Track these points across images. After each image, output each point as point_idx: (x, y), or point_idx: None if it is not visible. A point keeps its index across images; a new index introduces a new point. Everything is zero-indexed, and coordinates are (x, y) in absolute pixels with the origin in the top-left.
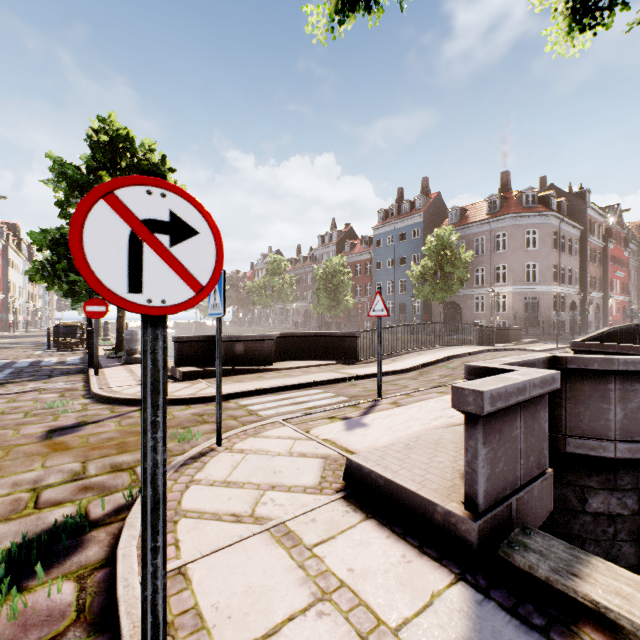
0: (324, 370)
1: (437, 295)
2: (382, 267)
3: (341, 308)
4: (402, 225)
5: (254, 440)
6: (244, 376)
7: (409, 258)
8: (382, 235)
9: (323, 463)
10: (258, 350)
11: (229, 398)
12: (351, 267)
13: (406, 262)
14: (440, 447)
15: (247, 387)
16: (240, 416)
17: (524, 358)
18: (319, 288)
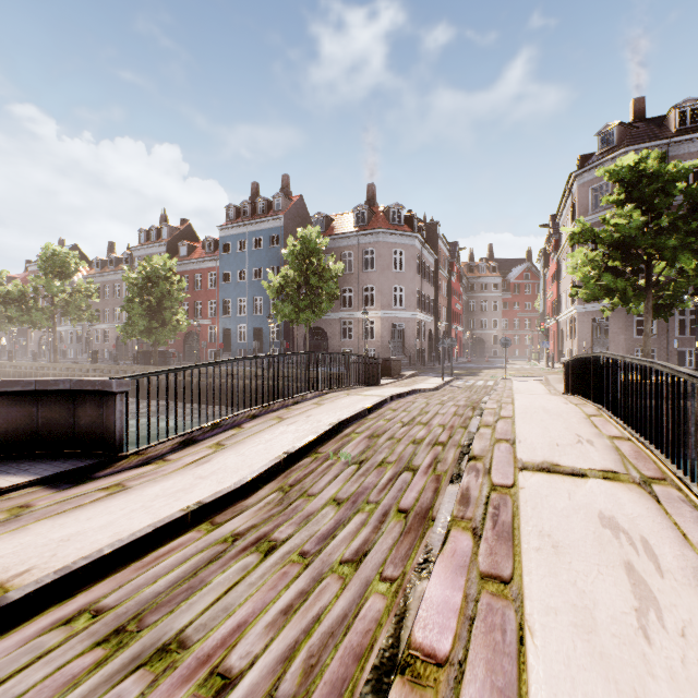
0: None
1: (302, 315)
2: (232, 280)
3: (168, 331)
4: (258, 228)
5: None
6: None
7: (266, 271)
8: (232, 238)
9: None
10: None
11: None
12: (189, 277)
13: (263, 275)
14: None
15: None
16: None
17: None
18: (131, 300)
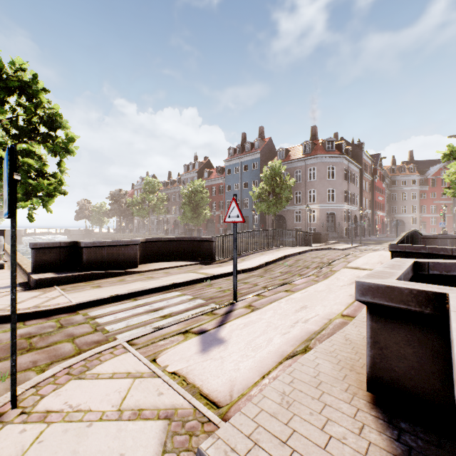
0: (184, 271)
1: (271, 209)
2: (231, 189)
3: (201, 219)
4: (245, 159)
5: (75, 386)
6: (106, 280)
7: (250, 183)
8: (231, 166)
9: (164, 432)
10: (123, 254)
11: (79, 308)
12: (209, 189)
13: (248, 186)
14: (326, 394)
15: (103, 293)
16: (81, 335)
17: (400, 266)
18: (184, 203)
